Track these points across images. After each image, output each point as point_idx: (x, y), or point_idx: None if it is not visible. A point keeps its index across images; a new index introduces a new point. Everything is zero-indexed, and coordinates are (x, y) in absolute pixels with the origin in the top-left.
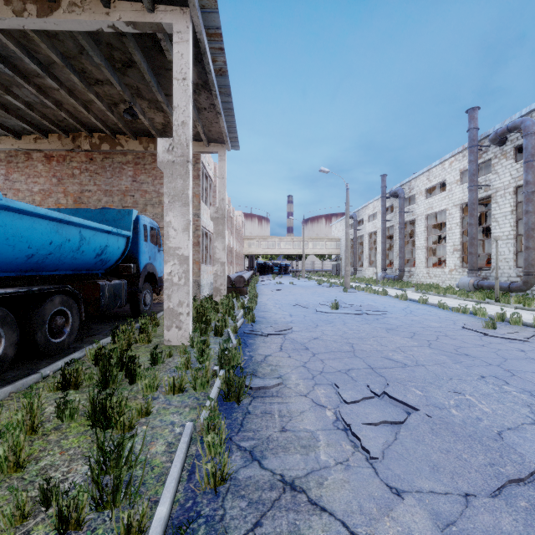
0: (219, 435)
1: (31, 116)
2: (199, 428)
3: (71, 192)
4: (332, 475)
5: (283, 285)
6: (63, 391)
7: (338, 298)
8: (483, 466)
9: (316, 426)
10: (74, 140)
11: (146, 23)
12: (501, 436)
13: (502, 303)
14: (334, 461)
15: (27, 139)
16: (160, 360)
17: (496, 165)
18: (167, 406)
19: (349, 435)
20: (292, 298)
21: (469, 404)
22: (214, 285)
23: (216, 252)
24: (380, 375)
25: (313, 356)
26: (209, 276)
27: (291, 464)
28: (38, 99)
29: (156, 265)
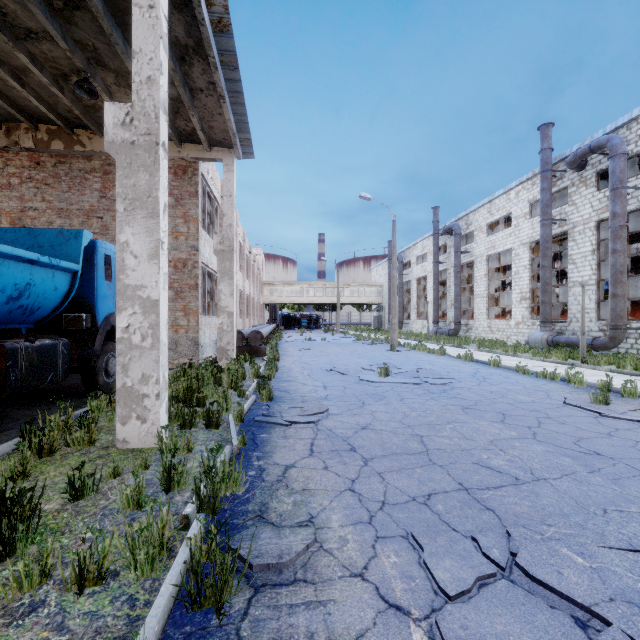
0: None
1: None
2: None
3: (6, 210)
4: None
5: (314, 342)
6: None
7: (385, 359)
8: None
9: None
10: (9, 133)
11: None
12: None
13: (592, 365)
14: None
15: None
16: (87, 490)
17: (573, 194)
18: (51, 638)
19: None
20: (326, 361)
21: None
22: (218, 344)
23: (222, 298)
24: (486, 508)
25: (365, 465)
26: (213, 331)
27: None
28: None
29: None
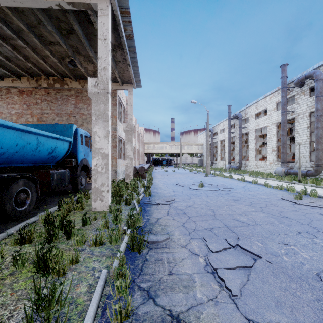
0: (125, 278)
1: (9, 65)
2: (111, 273)
3: (35, 114)
4: (206, 310)
5: (168, 172)
6: (20, 245)
7: (202, 180)
8: (312, 302)
9: (193, 270)
10: (37, 81)
11: (80, 3)
12: (320, 277)
13: (303, 183)
14: (207, 298)
15: (7, 80)
16: (88, 222)
17: (298, 99)
18: (91, 256)
19: (215, 277)
20: (174, 180)
21: (294, 252)
22: (125, 172)
23: (127, 151)
24: (233, 232)
25: (189, 218)
26: (123, 166)
27: (176, 301)
28: (13, 54)
29: (89, 160)
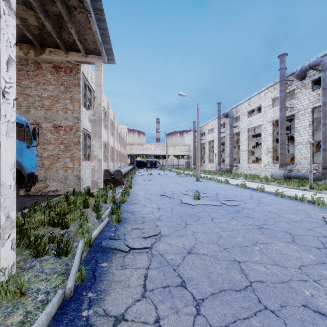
0: None
1: None
2: None
3: None
4: None
5: (153, 176)
6: None
7: (194, 186)
8: None
9: None
10: None
11: None
12: None
13: (318, 191)
14: None
15: None
16: None
17: (298, 93)
18: None
19: None
20: (160, 188)
21: None
22: (91, 179)
23: (94, 149)
24: None
25: (198, 315)
26: None
27: None
28: None
29: (24, 161)
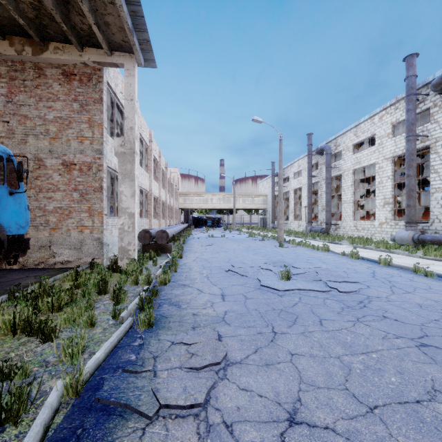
0: None
1: None
2: None
3: None
4: None
5: (215, 238)
6: None
7: (277, 255)
8: None
9: None
10: None
11: None
12: None
13: None
14: None
15: None
16: None
17: (435, 113)
18: None
19: None
20: (225, 258)
21: None
22: (119, 244)
23: (123, 199)
24: None
25: None
26: None
27: None
28: None
29: (3, 216)
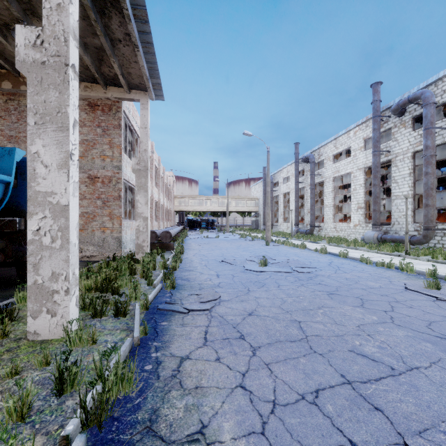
0: None
1: None
2: None
3: None
4: None
5: (210, 239)
6: None
7: (262, 252)
8: None
9: None
10: None
11: None
12: None
13: (414, 256)
14: None
15: None
16: None
17: (395, 133)
18: None
19: None
20: (219, 253)
21: None
22: (136, 241)
23: (138, 206)
24: (375, 407)
25: (254, 355)
26: (134, 231)
27: None
28: None
29: None
